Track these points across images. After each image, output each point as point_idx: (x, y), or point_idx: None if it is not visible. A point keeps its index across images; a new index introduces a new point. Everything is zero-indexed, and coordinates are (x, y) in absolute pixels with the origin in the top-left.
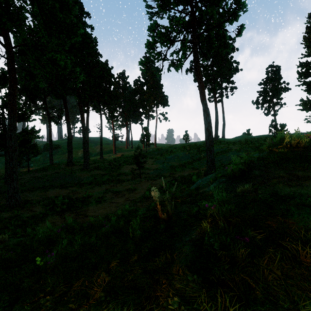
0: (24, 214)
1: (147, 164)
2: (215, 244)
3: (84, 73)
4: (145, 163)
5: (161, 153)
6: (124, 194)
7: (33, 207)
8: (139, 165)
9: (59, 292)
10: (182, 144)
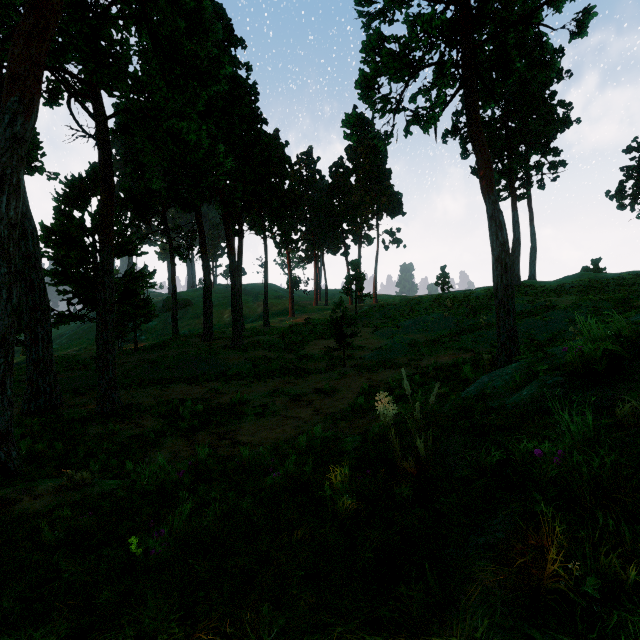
0: (125, 430)
1: (359, 339)
2: (585, 580)
3: (234, 156)
4: (355, 335)
5: (387, 315)
6: (311, 400)
7: (141, 418)
8: (342, 340)
9: (167, 637)
10: (435, 296)
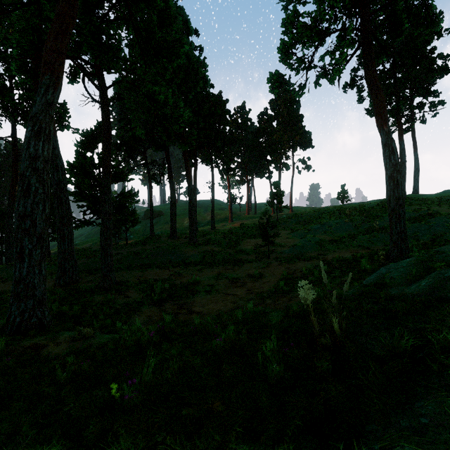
0: (118, 299)
1: (280, 239)
2: None
3: (190, 110)
4: (276, 235)
5: (300, 221)
6: (244, 282)
7: (128, 291)
8: (267, 239)
9: None
10: (337, 206)
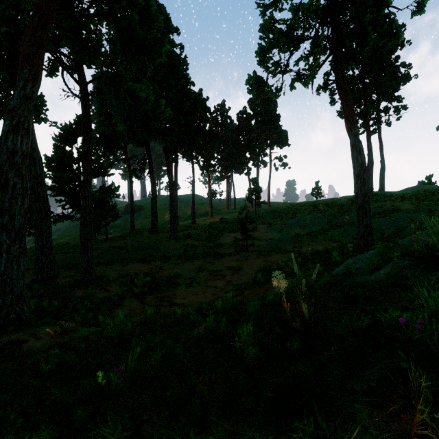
0: (99, 294)
1: (258, 233)
2: None
3: (171, 107)
4: (254, 230)
5: (277, 216)
6: (224, 274)
7: (109, 285)
8: (246, 233)
9: None
10: (311, 202)
